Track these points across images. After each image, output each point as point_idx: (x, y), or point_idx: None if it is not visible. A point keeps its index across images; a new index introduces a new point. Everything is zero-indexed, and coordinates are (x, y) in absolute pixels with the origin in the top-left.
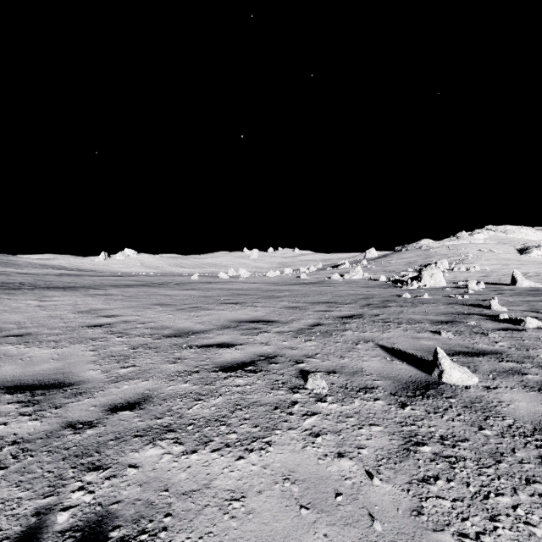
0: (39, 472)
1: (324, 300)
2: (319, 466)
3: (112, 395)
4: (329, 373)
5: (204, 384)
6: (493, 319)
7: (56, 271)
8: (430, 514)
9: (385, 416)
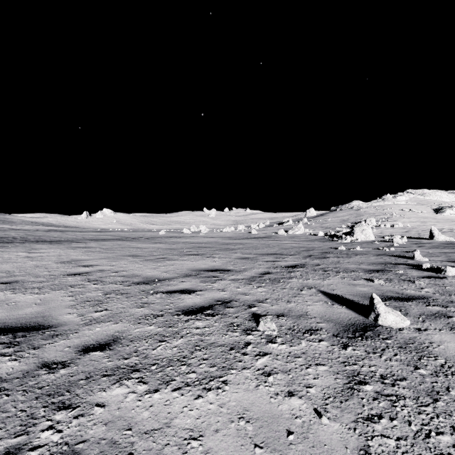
0: (13, 411)
1: (272, 252)
2: (271, 404)
3: (85, 337)
4: (278, 317)
5: (167, 327)
6: (417, 268)
7: (45, 227)
8: (377, 453)
9: (330, 356)
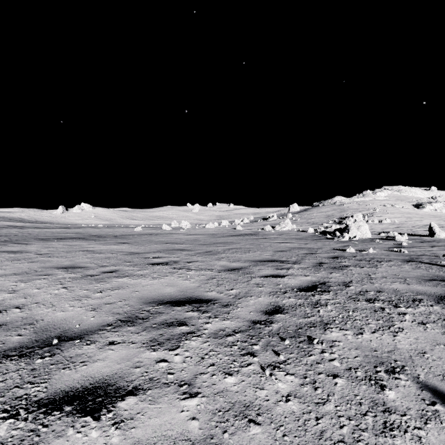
0: None
1: (267, 256)
2: None
3: None
4: None
5: None
6: None
7: (8, 223)
8: None
9: None
